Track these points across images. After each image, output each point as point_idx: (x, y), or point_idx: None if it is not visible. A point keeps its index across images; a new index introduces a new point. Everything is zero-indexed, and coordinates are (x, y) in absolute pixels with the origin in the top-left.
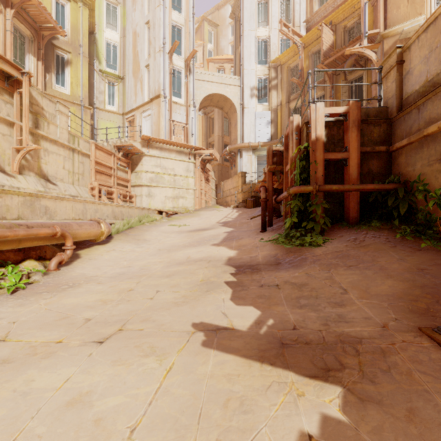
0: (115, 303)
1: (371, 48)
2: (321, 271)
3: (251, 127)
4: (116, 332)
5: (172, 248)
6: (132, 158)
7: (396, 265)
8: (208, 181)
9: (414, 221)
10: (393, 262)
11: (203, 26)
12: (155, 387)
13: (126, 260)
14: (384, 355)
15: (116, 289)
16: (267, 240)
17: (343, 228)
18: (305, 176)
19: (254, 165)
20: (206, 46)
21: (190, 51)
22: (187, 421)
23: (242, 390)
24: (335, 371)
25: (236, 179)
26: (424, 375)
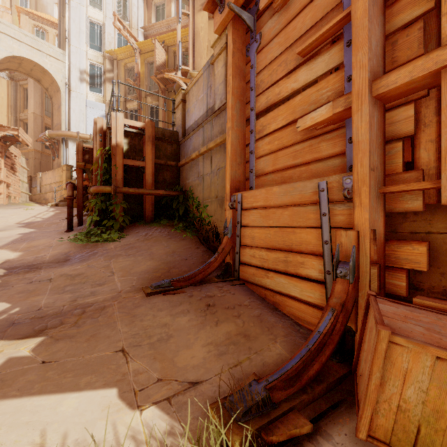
0: None
1: (184, 80)
2: (103, 262)
3: (81, 115)
4: None
5: None
6: None
7: (162, 251)
8: (14, 170)
9: (187, 220)
10: (161, 249)
11: None
12: None
13: None
14: (104, 309)
15: None
16: (67, 239)
17: (141, 225)
18: (107, 177)
19: None
20: None
21: None
22: None
23: None
24: (51, 329)
25: (59, 172)
26: (121, 313)
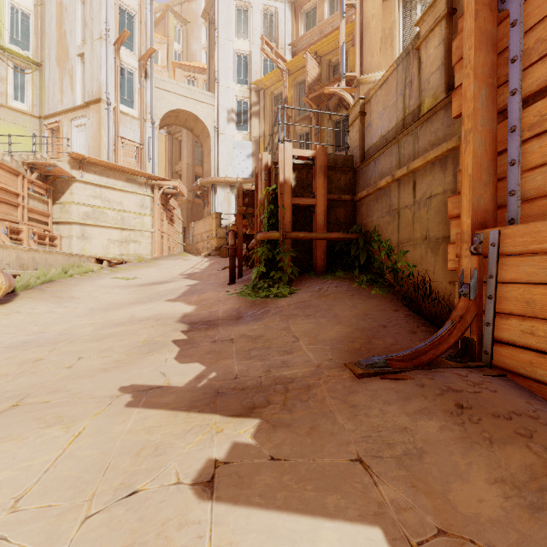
0: (11, 377)
1: (348, 91)
2: (280, 322)
3: (229, 158)
4: (8, 408)
5: (112, 306)
6: (55, 183)
7: (348, 312)
8: (172, 222)
9: (371, 270)
10: (346, 309)
11: (168, 18)
12: (56, 455)
13: (38, 324)
14: (309, 389)
15: (15, 361)
16: (233, 293)
17: (311, 278)
18: (273, 221)
19: (232, 204)
20: (171, 45)
21: (147, 48)
22: (90, 477)
23: (161, 438)
24: (260, 408)
25: (209, 221)
26: (334, 400)
